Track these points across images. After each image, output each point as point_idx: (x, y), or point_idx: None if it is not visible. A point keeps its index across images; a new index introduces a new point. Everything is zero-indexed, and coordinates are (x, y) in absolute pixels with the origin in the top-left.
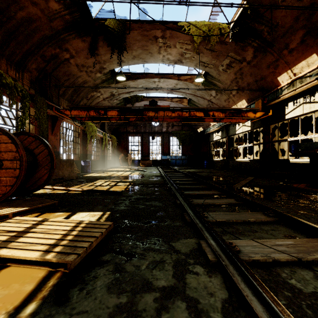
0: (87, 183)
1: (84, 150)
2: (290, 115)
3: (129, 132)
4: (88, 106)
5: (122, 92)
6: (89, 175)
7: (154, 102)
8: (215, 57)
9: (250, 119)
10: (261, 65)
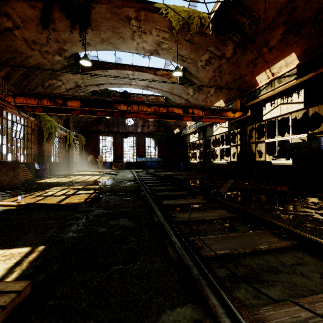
0: (34, 192)
1: (40, 150)
2: (267, 116)
3: (100, 131)
4: (39, 92)
5: (90, 84)
6: (44, 180)
7: (126, 93)
8: (194, 50)
9: (228, 119)
10: (240, 63)
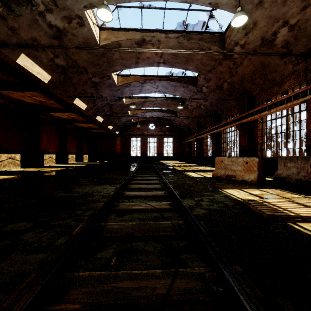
0: None
1: None
2: None
3: None
4: None
5: None
6: None
7: None
8: None
9: None
10: None
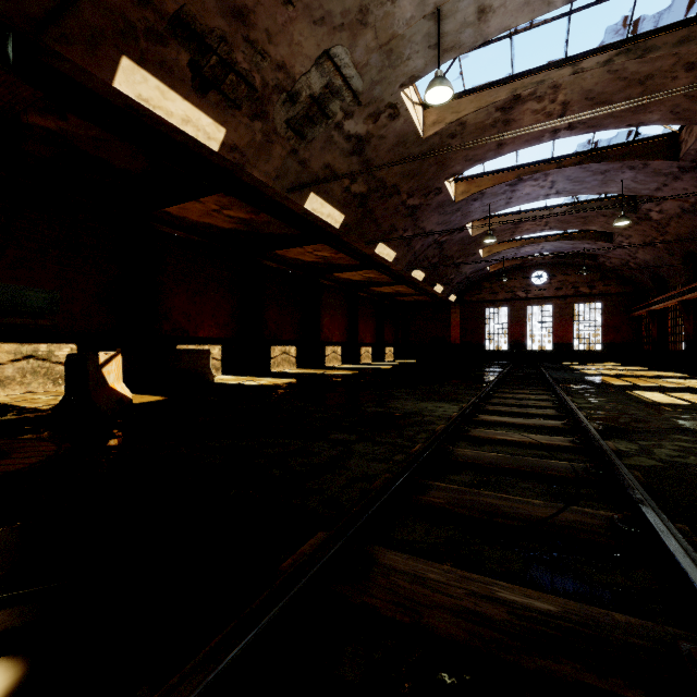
0: None
1: None
2: None
3: None
4: None
5: None
6: None
7: None
8: None
9: None
10: None
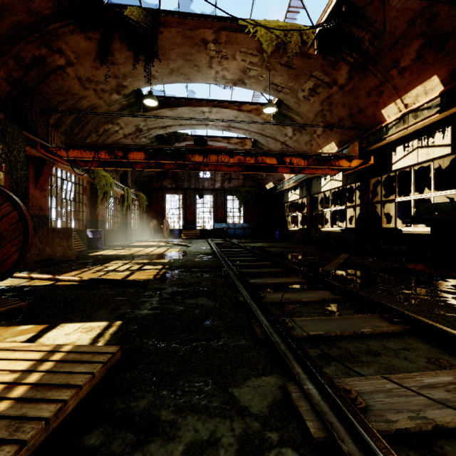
0: (92, 267)
1: (93, 214)
2: (399, 165)
3: (165, 188)
4: (96, 143)
5: (155, 127)
6: (100, 253)
7: (202, 140)
8: (294, 77)
9: (342, 170)
10: (358, 92)
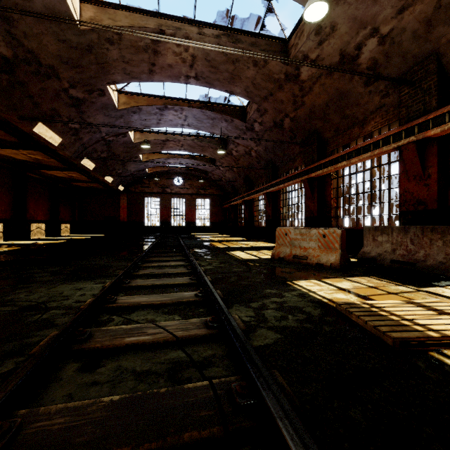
0: None
1: None
2: None
3: None
4: None
5: None
6: None
7: None
8: None
9: None
10: None
